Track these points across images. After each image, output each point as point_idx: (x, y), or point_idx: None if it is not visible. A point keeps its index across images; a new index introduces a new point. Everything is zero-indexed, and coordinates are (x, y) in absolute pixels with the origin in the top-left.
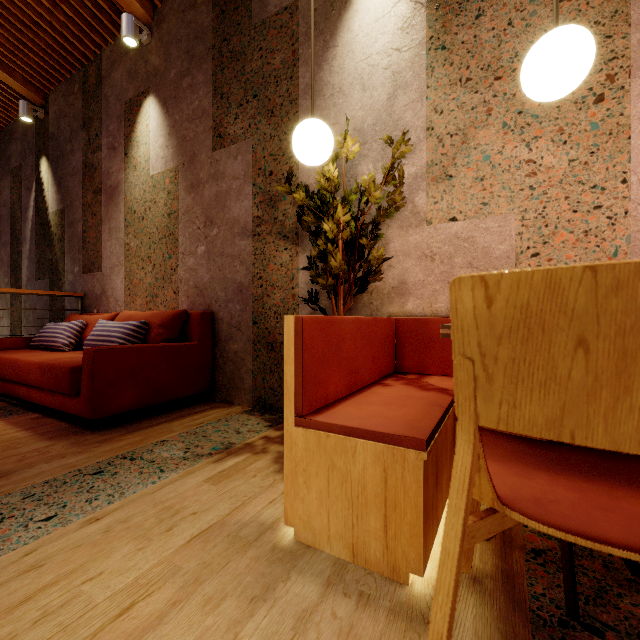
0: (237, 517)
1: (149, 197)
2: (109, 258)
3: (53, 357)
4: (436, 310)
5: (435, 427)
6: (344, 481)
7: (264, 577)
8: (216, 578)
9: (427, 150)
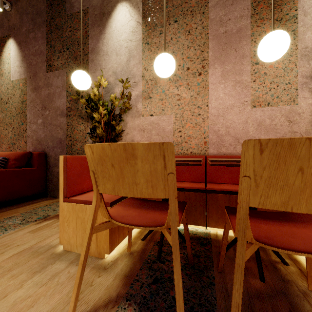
0: (39, 244)
1: (10, 92)
2: None
3: None
4: None
5: (119, 198)
6: (82, 222)
7: (43, 264)
8: (20, 268)
9: (142, 85)
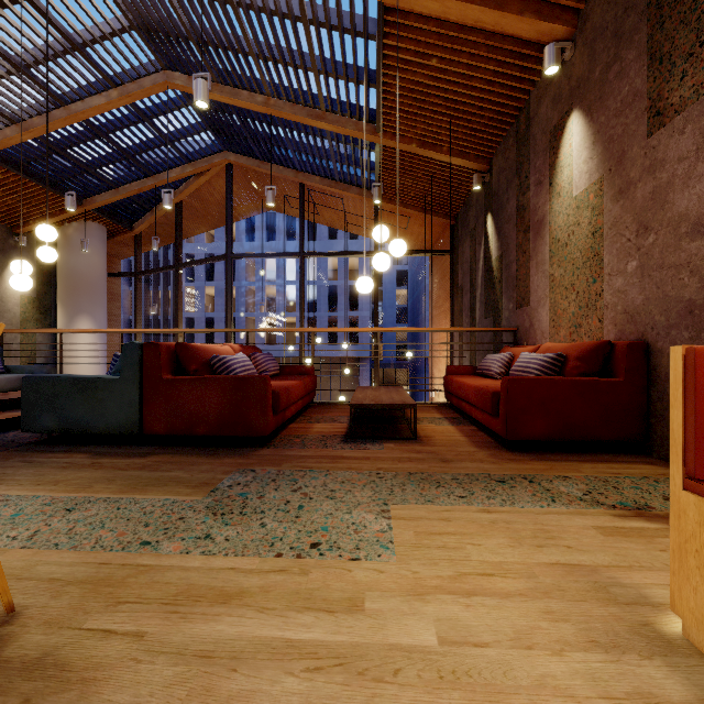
0: (614, 573)
1: (572, 221)
2: (536, 292)
3: (485, 383)
4: None
5: None
6: None
7: (617, 636)
8: (564, 603)
9: None
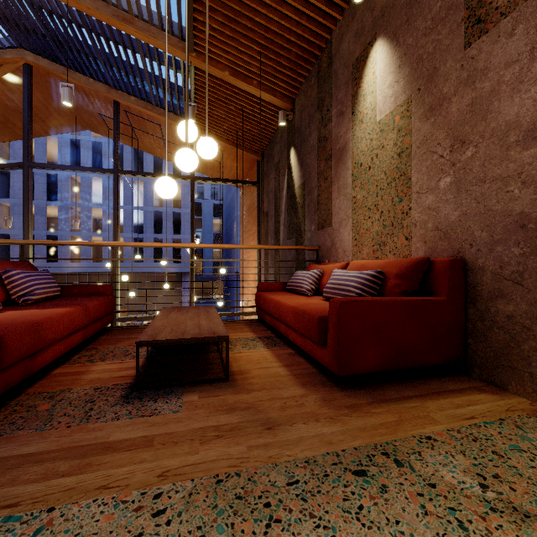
0: None
1: (376, 144)
2: (337, 214)
3: (301, 302)
4: None
5: None
6: None
7: None
8: None
9: None
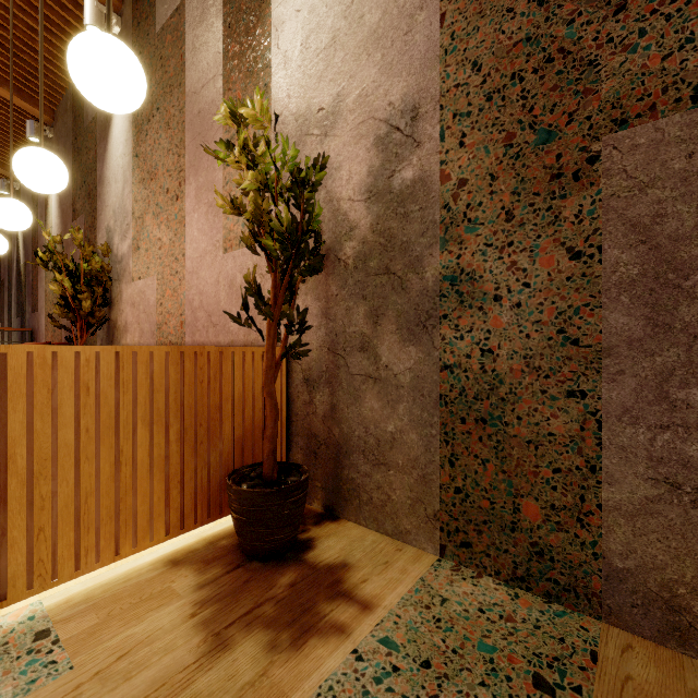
0: None
1: None
2: (40, 301)
3: None
4: (135, 343)
5: None
6: None
7: None
8: None
9: (133, 228)
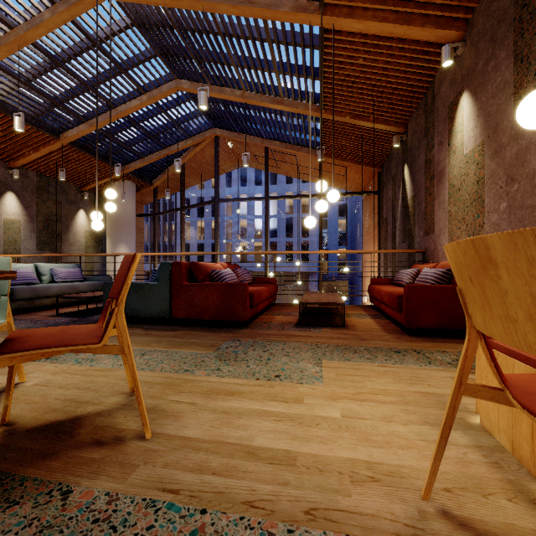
0: None
1: (463, 172)
2: (438, 223)
3: (396, 289)
4: None
5: None
6: None
7: (441, 421)
8: (416, 407)
9: None
